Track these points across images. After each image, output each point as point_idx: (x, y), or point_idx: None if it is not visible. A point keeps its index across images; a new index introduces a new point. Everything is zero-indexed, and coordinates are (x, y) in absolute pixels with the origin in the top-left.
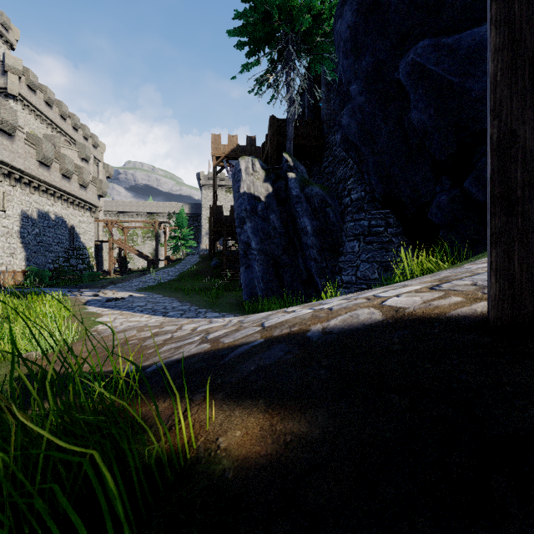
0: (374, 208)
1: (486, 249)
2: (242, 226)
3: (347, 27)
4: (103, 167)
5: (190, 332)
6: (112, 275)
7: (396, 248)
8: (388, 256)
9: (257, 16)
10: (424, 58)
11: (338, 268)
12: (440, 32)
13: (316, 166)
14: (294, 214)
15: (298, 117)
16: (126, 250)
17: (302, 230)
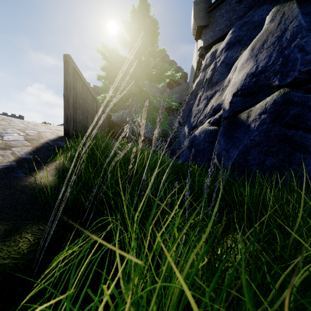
0: None
1: None
2: None
3: None
4: None
5: None
6: None
7: None
8: None
9: None
10: None
11: None
12: None
13: None
14: None
15: None
16: None
17: None
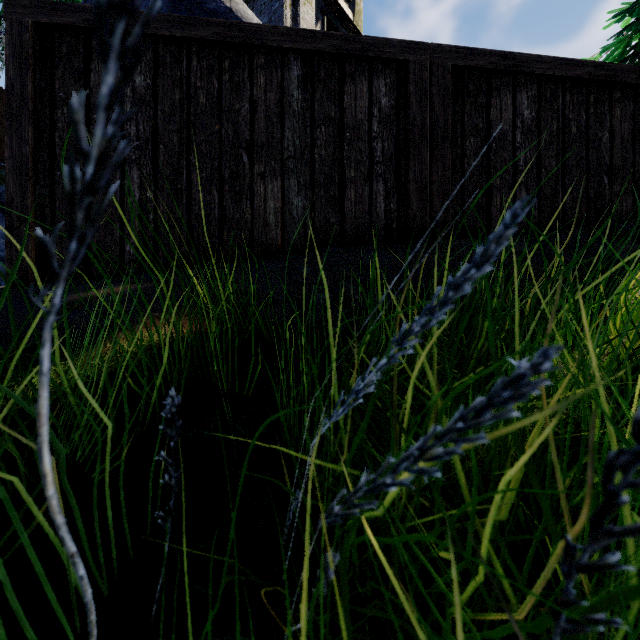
0: None
1: None
2: None
3: None
4: None
5: None
6: None
7: None
8: None
9: None
10: None
11: None
12: None
13: None
14: None
15: None
16: None
17: None
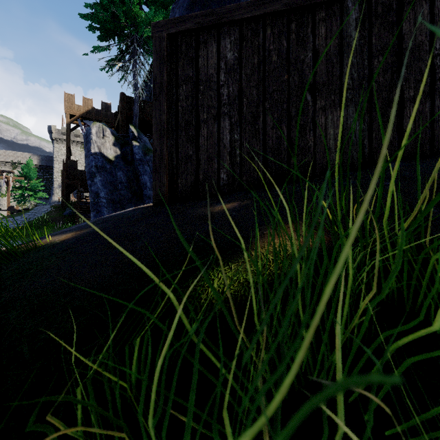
0: None
1: None
2: (93, 179)
3: None
4: None
5: None
6: None
7: None
8: None
9: (106, 14)
10: None
11: None
12: None
13: None
14: (137, 173)
15: (147, 96)
16: None
17: (143, 185)
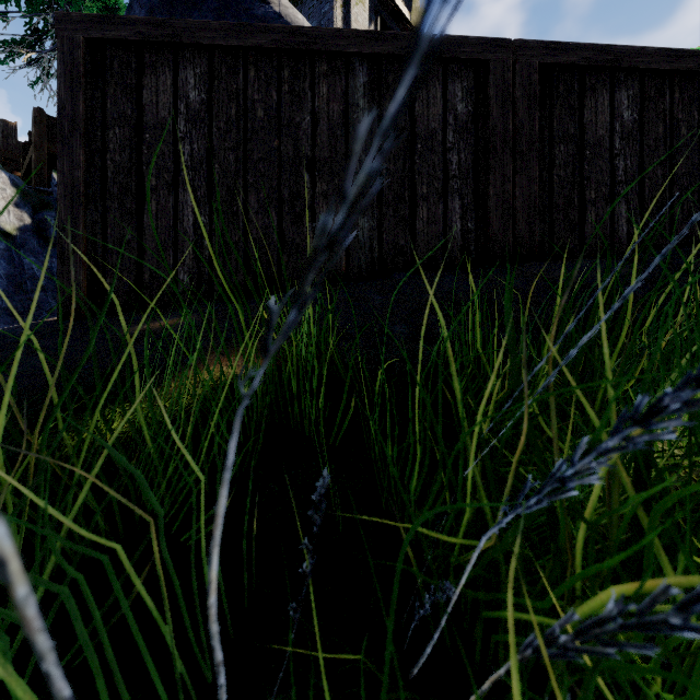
0: None
1: None
2: None
3: None
4: None
5: None
6: None
7: None
8: None
9: None
10: None
11: None
12: None
13: None
14: None
15: None
16: None
17: None
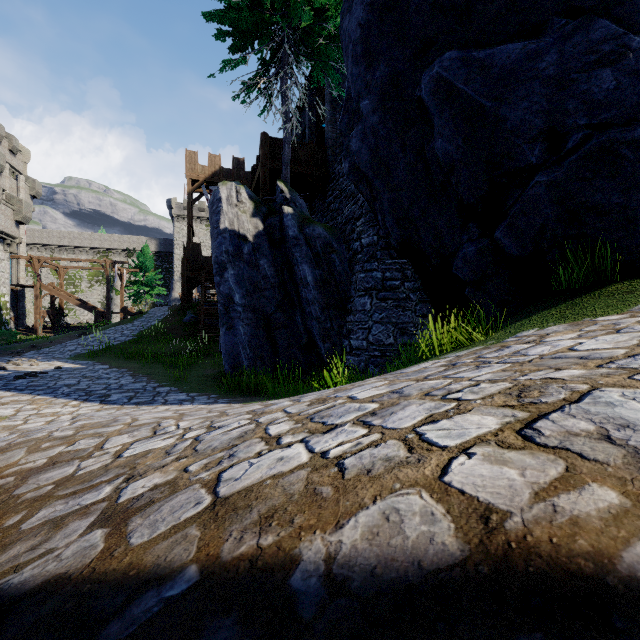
0: (388, 256)
1: (521, 313)
2: (222, 273)
3: (357, 24)
4: (26, 182)
5: (109, 463)
6: (39, 334)
7: (414, 306)
8: (405, 316)
9: None
10: (451, 74)
11: (346, 330)
12: (469, 45)
13: (319, 201)
14: (291, 260)
15: (297, 138)
16: (62, 299)
17: (301, 281)
